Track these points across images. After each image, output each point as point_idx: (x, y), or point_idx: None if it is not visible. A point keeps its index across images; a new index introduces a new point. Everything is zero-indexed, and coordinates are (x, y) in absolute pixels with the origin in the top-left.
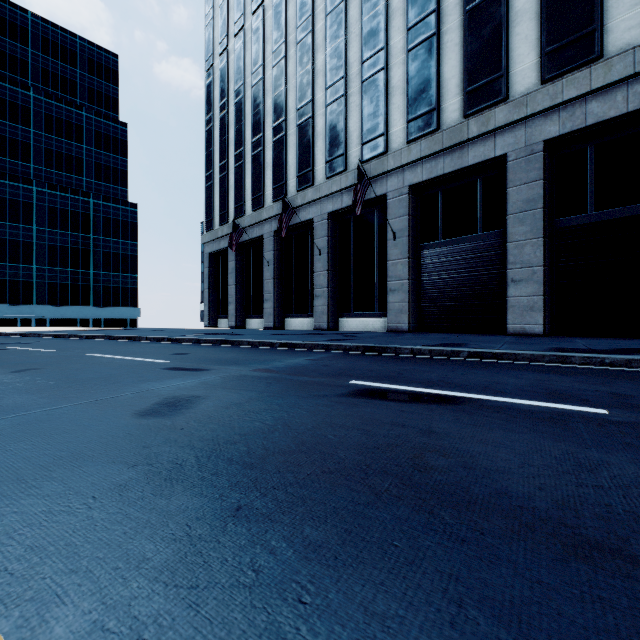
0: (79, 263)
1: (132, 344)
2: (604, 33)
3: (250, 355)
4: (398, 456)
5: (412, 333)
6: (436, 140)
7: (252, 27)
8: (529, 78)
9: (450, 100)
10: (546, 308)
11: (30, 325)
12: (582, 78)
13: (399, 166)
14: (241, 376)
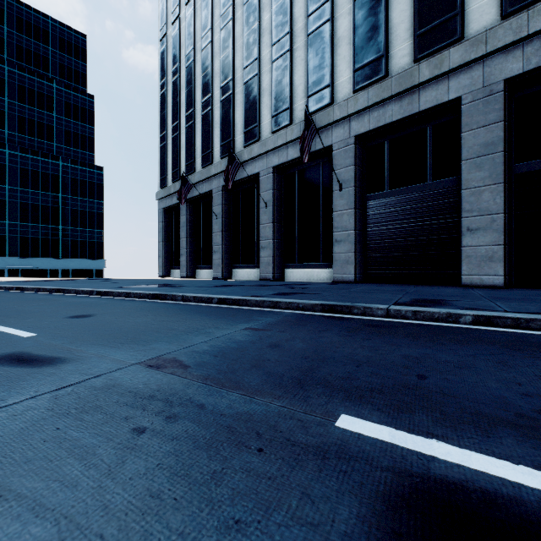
0: (49, 219)
1: (49, 299)
2: None
3: (171, 319)
4: None
5: (360, 284)
6: (384, 87)
7: None
8: (488, 14)
9: (399, 45)
10: (506, 258)
11: (3, 275)
12: None
13: (345, 116)
14: (101, 390)
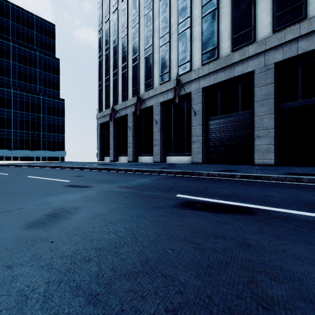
0: (35, 129)
1: (55, 170)
2: (307, 5)
3: (118, 177)
4: (233, 280)
5: (204, 164)
6: (217, 63)
7: (122, 8)
8: (266, 30)
9: (224, 43)
10: (275, 151)
11: (10, 160)
12: (295, 29)
13: (197, 77)
14: (109, 191)
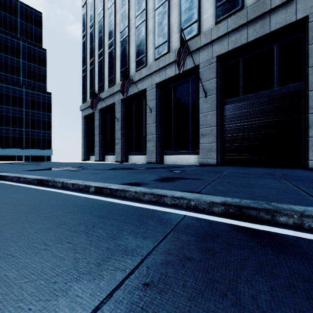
0: (16, 124)
1: None
2: None
3: None
4: None
5: (222, 167)
6: (241, 16)
7: None
8: None
9: None
10: None
11: None
12: None
13: (209, 42)
14: None
